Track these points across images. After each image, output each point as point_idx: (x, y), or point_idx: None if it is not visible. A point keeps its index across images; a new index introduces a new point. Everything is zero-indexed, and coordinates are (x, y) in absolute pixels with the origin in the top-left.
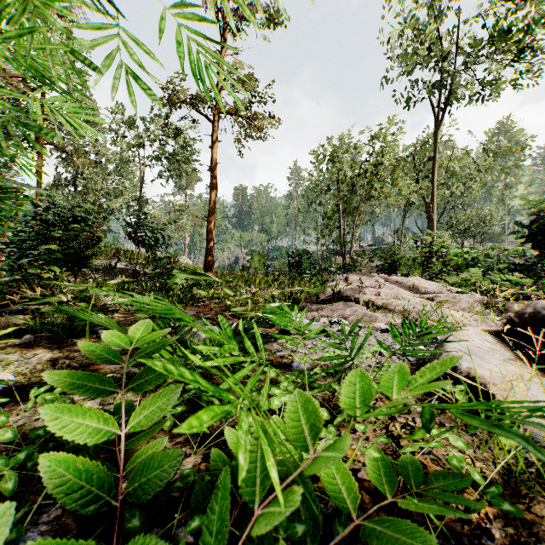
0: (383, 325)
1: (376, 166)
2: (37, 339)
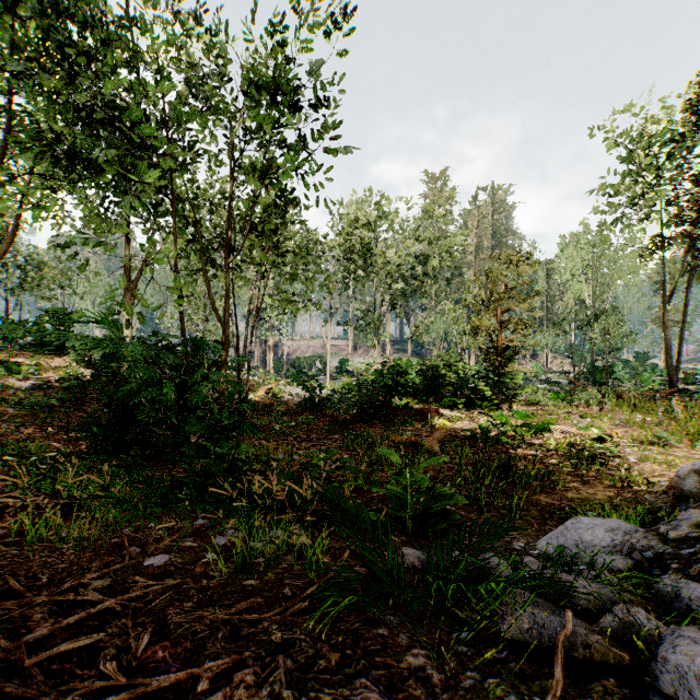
0: None
1: None
2: None
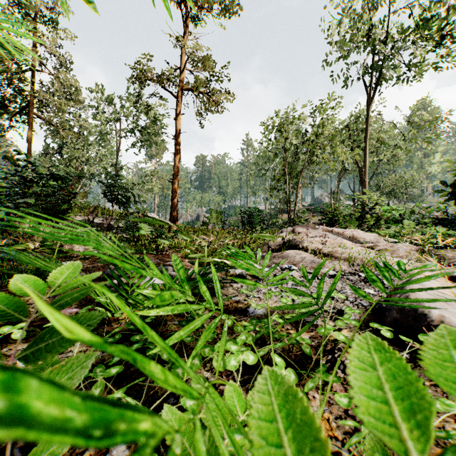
0: (331, 271)
1: (317, 135)
2: (5, 284)
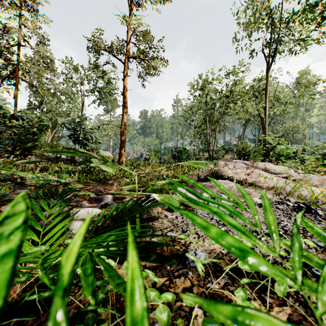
0: (259, 200)
1: (231, 92)
2: None
